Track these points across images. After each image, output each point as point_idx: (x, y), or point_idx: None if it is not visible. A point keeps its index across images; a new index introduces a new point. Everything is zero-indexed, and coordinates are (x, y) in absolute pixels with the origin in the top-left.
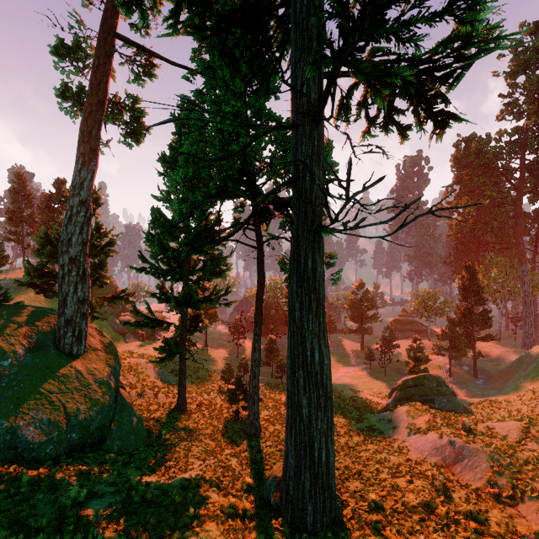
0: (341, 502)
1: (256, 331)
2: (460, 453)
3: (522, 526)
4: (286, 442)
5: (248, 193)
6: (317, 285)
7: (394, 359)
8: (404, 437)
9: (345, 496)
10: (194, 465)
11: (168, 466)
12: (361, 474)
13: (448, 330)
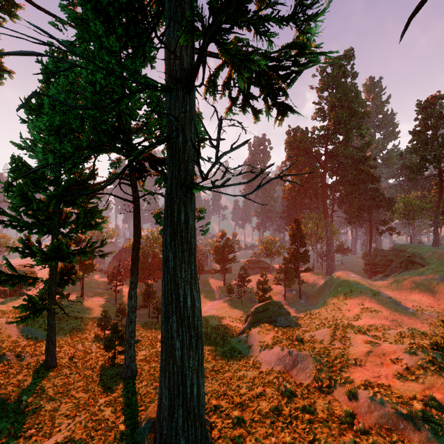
0: (210, 425)
1: (132, 279)
2: (295, 360)
3: (337, 408)
4: (160, 385)
5: (124, 150)
6: (190, 237)
7: (248, 290)
8: (257, 353)
9: (213, 418)
10: (61, 426)
11: (29, 436)
12: (226, 394)
13: (283, 266)
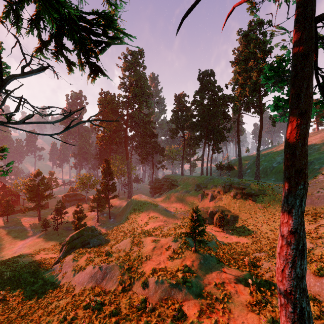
0: None
1: None
2: (105, 272)
3: (135, 300)
4: None
5: None
6: None
7: (65, 221)
8: (71, 278)
9: None
10: None
11: None
12: None
13: (97, 196)
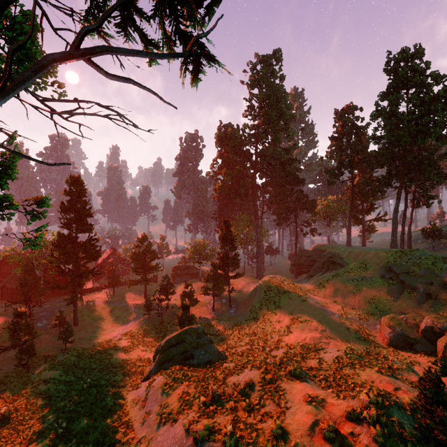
0: None
1: None
2: None
3: None
4: None
5: None
6: None
7: (172, 303)
8: (153, 432)
9: None
10: None
11: None
12: None
13: (212, 273)
